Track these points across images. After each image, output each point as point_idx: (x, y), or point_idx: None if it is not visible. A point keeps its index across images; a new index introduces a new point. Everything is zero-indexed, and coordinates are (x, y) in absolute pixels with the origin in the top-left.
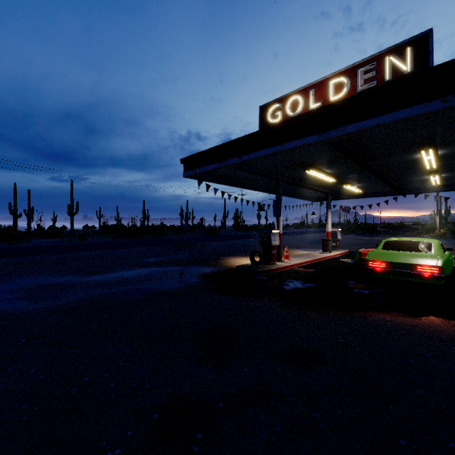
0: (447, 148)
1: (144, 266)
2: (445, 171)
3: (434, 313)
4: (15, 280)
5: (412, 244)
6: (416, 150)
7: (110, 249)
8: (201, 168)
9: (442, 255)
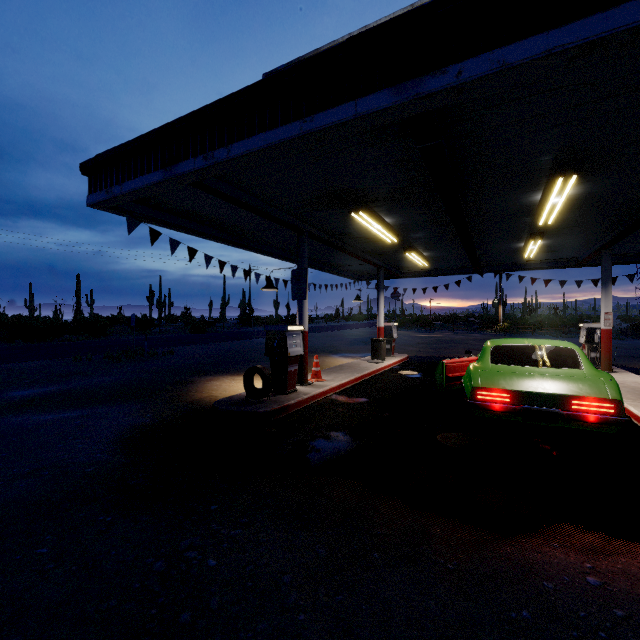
0: (587, 184)
1: None
2: (550, 235)
3: None
4: None
5: (543, 352)
6: (544, 181)
7: None
8: (125, 183)
9: (603, 374)
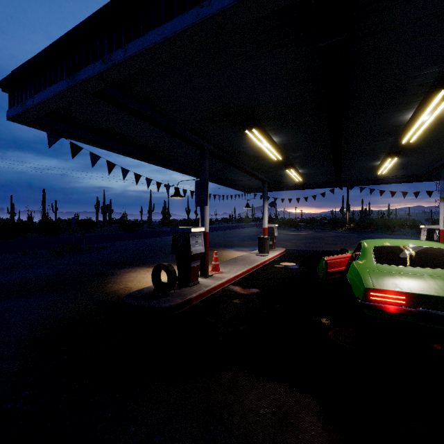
0: None
1: None
2: (403, 154)
3: None
4: None
5: (424, 252)
6: (420, 98)
7: None
8: (36, 95)
9: None
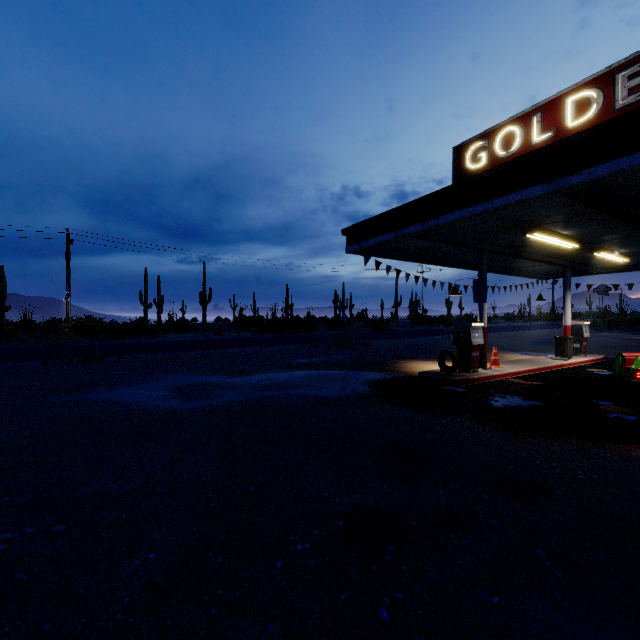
0: None
1: (296, 369)
2: None
3: None
4: (162, 377)
5: None
6: None
7: (252, 346)
8: (370, 240)
9: None
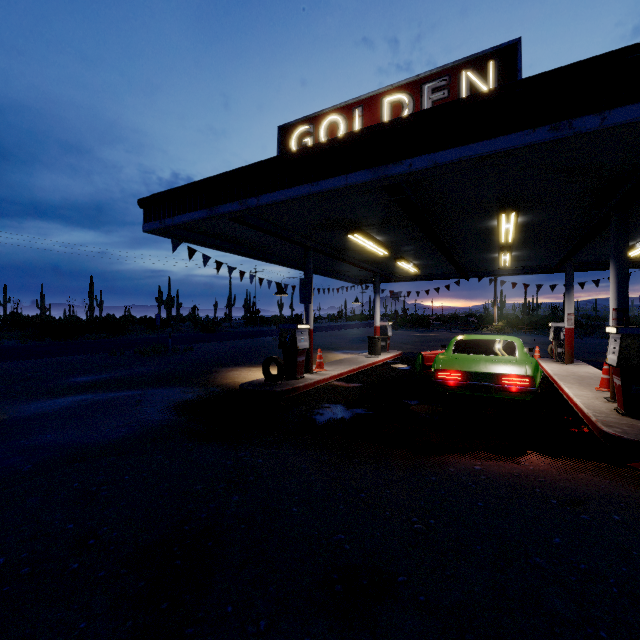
0: (529, 215)
1: (65, 393)
2: (517, 248)
3: (532, 449)
4: None
5: (491, 344)
6: (495, 213)
7: (4, 360)
8: (176, 216)
9: (529, 359)
